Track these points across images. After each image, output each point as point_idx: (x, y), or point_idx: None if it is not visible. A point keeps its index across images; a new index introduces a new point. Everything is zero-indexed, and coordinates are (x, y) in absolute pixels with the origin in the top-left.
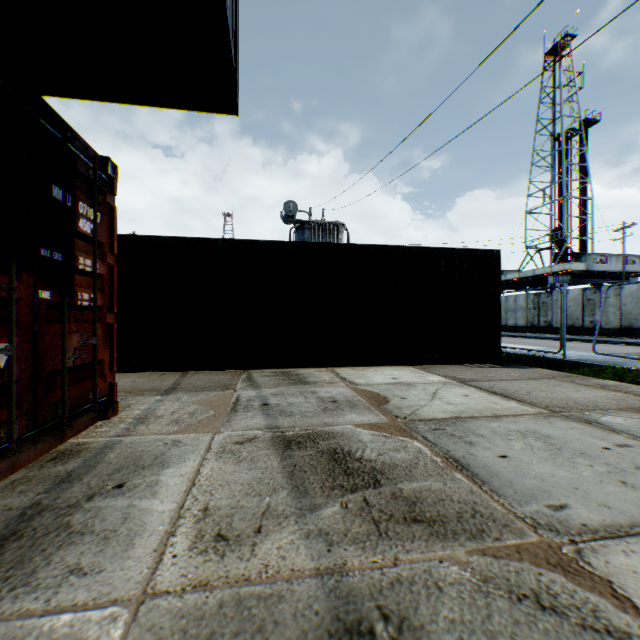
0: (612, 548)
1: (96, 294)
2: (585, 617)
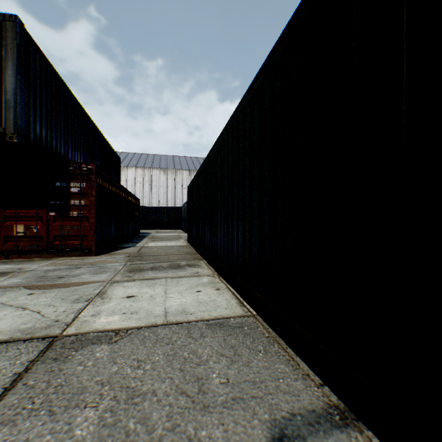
0: None
1: (80, 212)
2: None
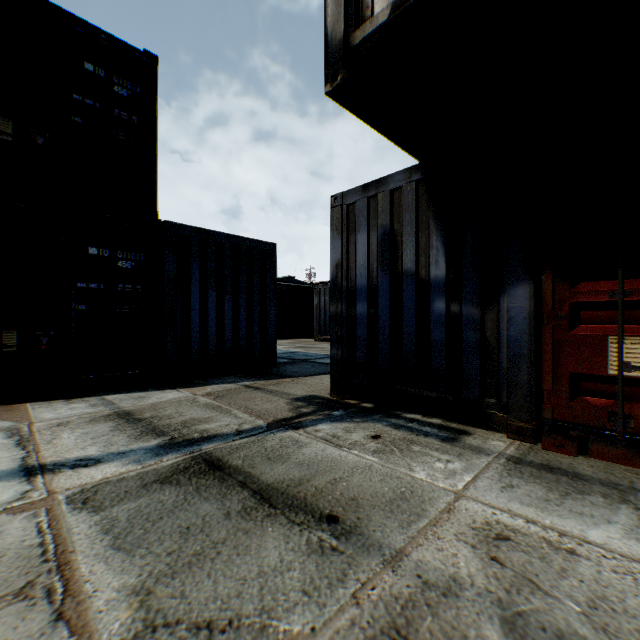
0: None
1: None
2: (169, 633)
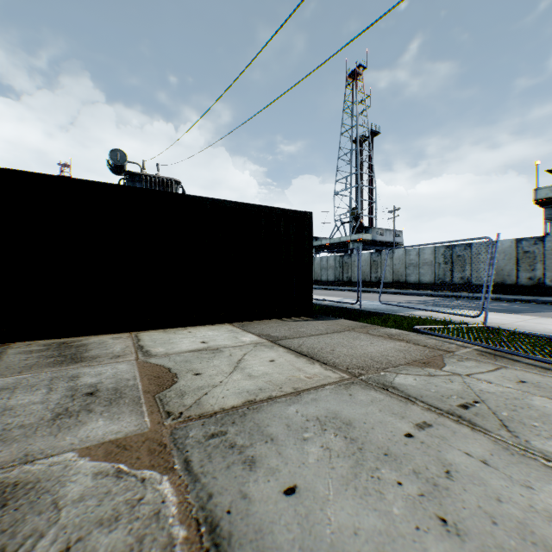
0: None
1: None
2: None
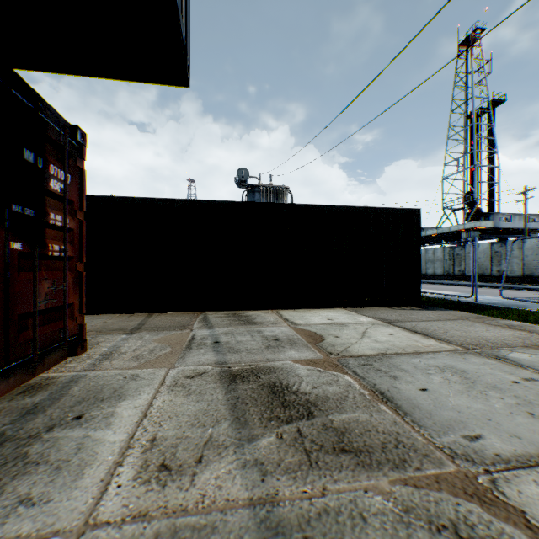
0: (524, 478)
1: (66, 246)
2: None
